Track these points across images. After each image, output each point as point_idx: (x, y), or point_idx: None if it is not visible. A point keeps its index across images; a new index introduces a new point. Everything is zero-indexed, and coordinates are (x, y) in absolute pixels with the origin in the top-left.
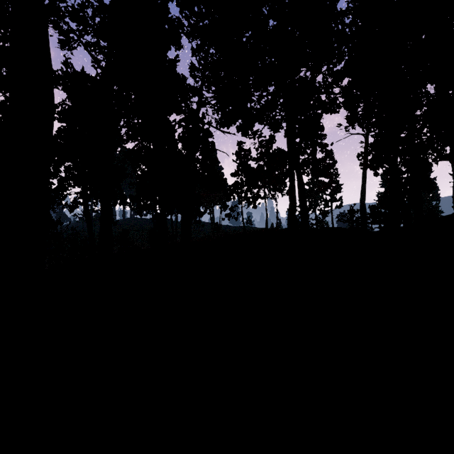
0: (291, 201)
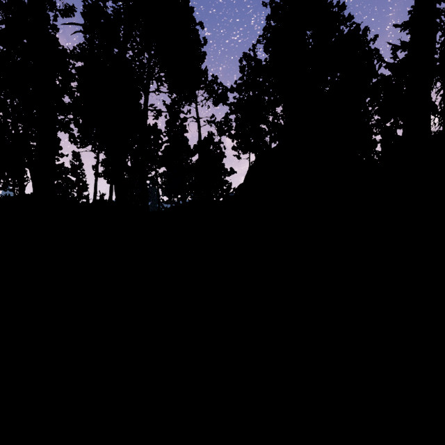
0: None
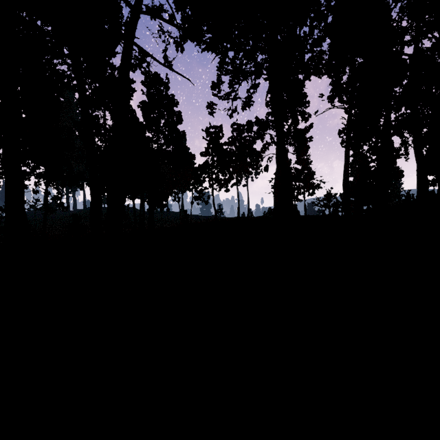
0: (279, 163)
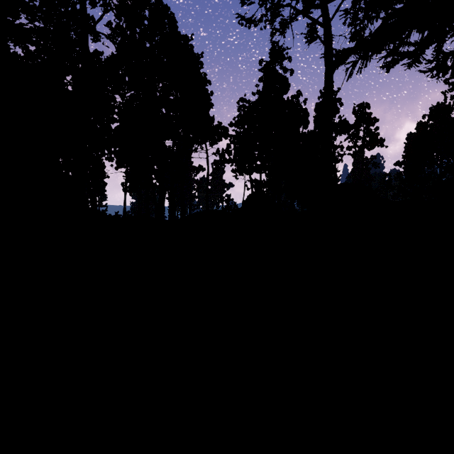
0: None
